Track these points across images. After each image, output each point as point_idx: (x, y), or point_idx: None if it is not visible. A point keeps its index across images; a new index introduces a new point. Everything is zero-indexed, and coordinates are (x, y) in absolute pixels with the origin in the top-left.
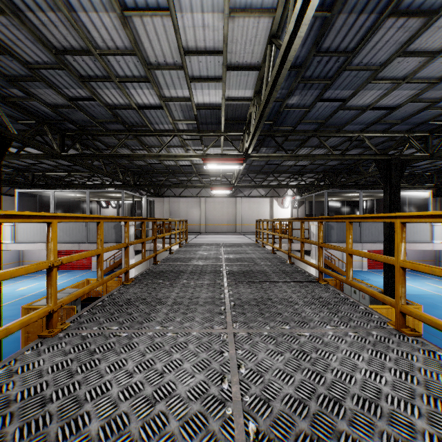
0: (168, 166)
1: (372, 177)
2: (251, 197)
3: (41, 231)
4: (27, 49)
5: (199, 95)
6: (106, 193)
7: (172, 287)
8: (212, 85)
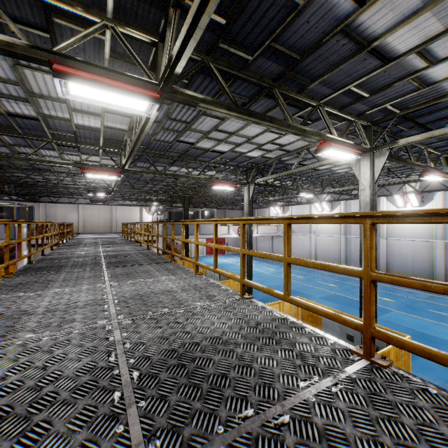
0: (53, 183)
1: (202, 198)
2: (125, 206)
3: None
4: (3, 150)
5: None
6: None
7: (79, 246)
8: None
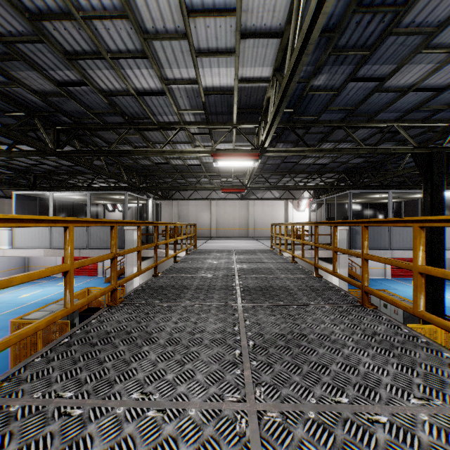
0: (175, 166)
1: (398, 177)
2: (265, 200)
3: (40, 236)
4: None
5: (207, 76)
6: (109, 194)
7: (170, 312)
8: (222, 61)
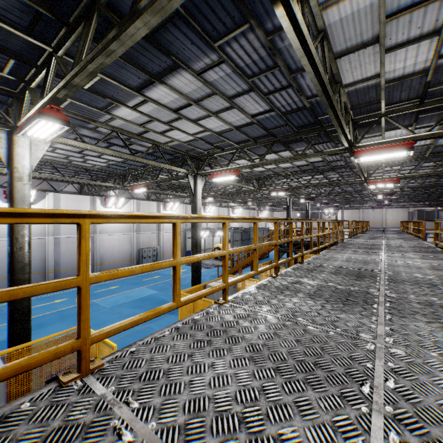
0: None
1: None
2: None
3: None
4: None
5: None
6: None
7: None
8: None
